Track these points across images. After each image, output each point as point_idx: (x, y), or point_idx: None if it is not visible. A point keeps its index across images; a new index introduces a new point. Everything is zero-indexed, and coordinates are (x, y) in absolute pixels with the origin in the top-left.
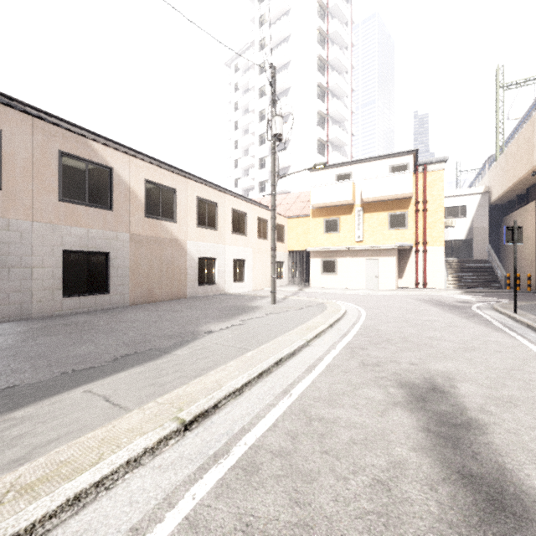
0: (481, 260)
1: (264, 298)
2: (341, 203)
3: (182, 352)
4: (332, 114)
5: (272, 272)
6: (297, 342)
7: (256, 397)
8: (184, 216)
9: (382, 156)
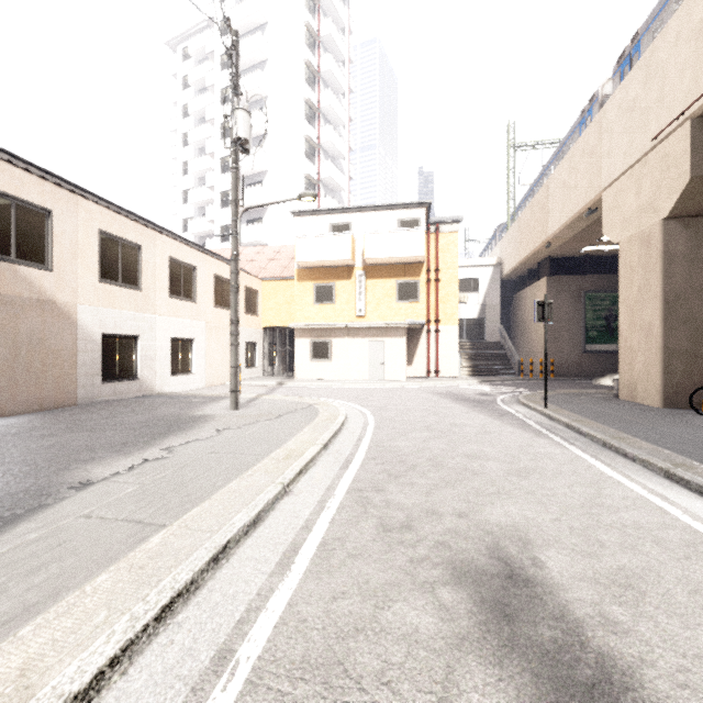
0: (494, 343)
1: (221, 400)
2: (337, 264)
3: None
4: (324, 145)
5: (233, 359)
6: (266, 491)
7: None
8: (71, 261)
9: (389, 205)
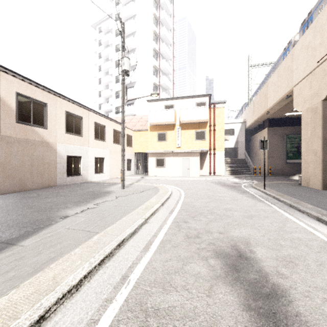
0: (242, 159)
1: (117, 184)
2: (167, 123)
3: (29, 241)
4: (162, 69)
5: (122, 166)
6: (138, 221)
7: (94, 291)
8: (54, 124)
9: (191, 96)
